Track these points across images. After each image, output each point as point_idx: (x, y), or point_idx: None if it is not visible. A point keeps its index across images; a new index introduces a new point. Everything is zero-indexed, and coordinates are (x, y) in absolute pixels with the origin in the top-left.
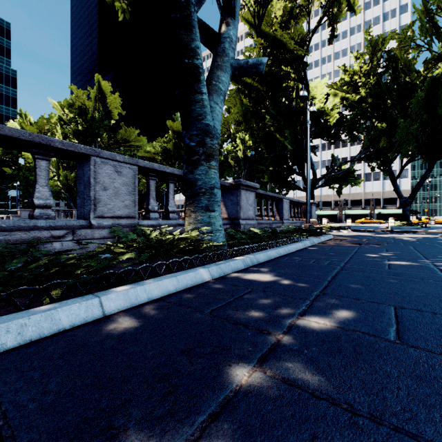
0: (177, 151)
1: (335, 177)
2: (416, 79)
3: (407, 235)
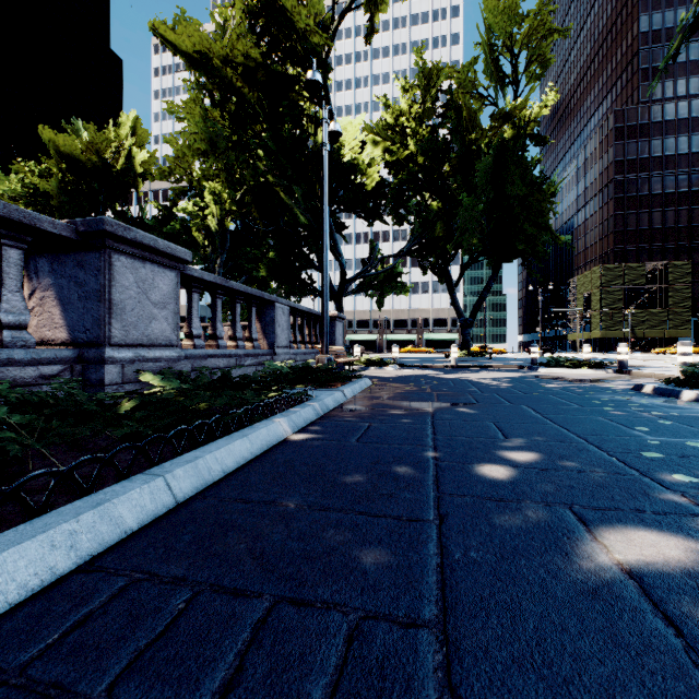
0: (68, 198)
1: (375, 280)
2: (481, 140)
3: (481, 373)
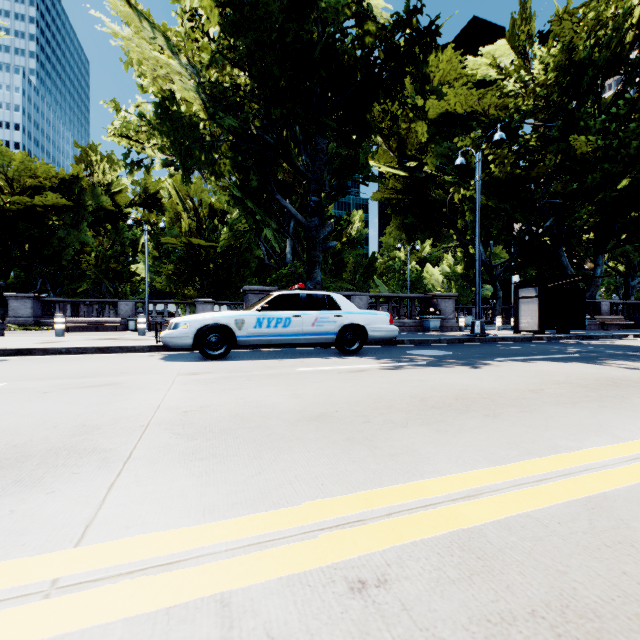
0: None
1: None
2: None
3: None
